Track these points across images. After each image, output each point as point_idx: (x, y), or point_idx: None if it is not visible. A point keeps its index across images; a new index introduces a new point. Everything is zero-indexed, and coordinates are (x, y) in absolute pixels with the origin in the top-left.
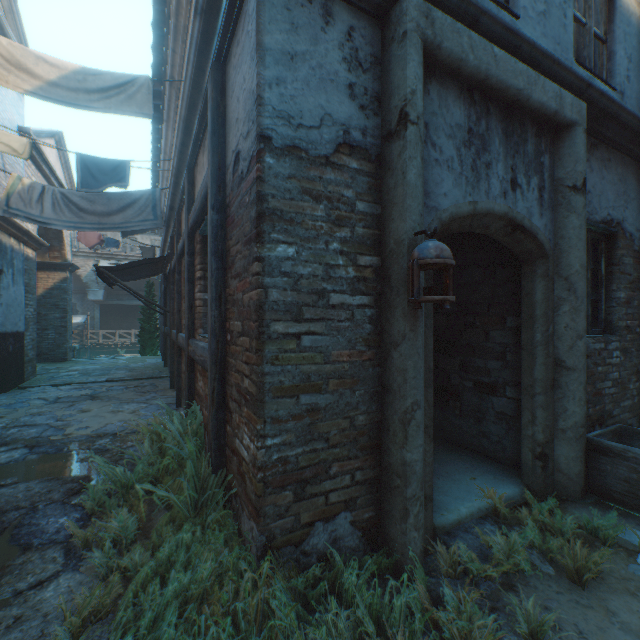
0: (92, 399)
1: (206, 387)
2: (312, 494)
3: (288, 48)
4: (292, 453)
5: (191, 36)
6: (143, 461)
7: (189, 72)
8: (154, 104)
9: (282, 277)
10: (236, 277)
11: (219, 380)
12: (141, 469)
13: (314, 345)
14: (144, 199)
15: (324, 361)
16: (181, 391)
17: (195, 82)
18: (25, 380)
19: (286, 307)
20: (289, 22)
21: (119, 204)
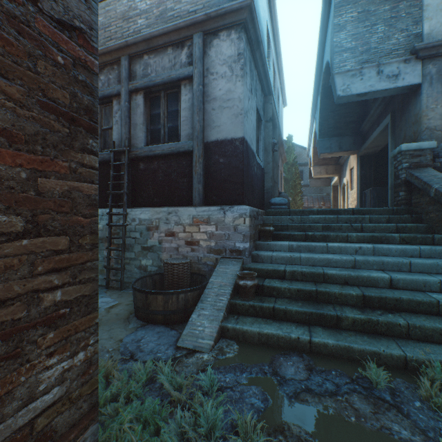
0: None
1: None
2: None
3: None
4: None
5: None
6: None
7: None
8: None
9: None
10: None
11: None
12: None
13: None
14: None
15: None
16: None
17: None
18: None
19: None
20: None
21: None
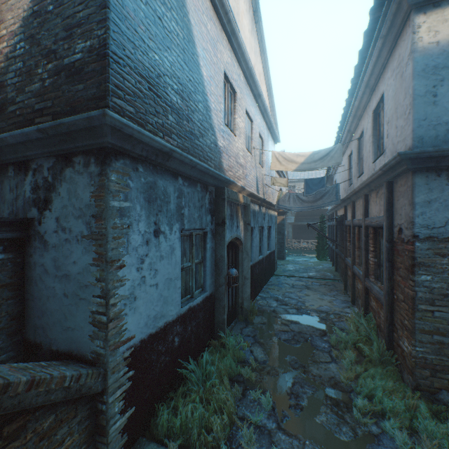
0: (307, 289)
1: (378, 308)
2: (439, 377)
3: (426, 199)
4: (428, 356)
5: (376, 172)
6: (352, 333)
7: (372, 177)
8: (336, 139)
9: (423, 287)
10: (399, 276)
11: (389, 312)
12: (351, 336)
13: (441, 316)
14: (331, 190)
15: (447, 324)
16: (354, 296)
17: (375, 179)
18: (275, 271)
19: (425, 299)
20: (427, 189)
21: (319, 195)
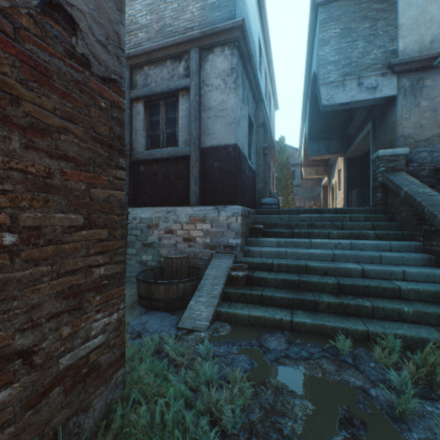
0: None
1: None
2: None
3: None
4: None
5: None
6: None
7: None
8: None
9: None
10: (62, 158)
11: None
12: None
13: None
14: None
15: None
16: None
17: None
18: None
19: None
20: None
21: None
